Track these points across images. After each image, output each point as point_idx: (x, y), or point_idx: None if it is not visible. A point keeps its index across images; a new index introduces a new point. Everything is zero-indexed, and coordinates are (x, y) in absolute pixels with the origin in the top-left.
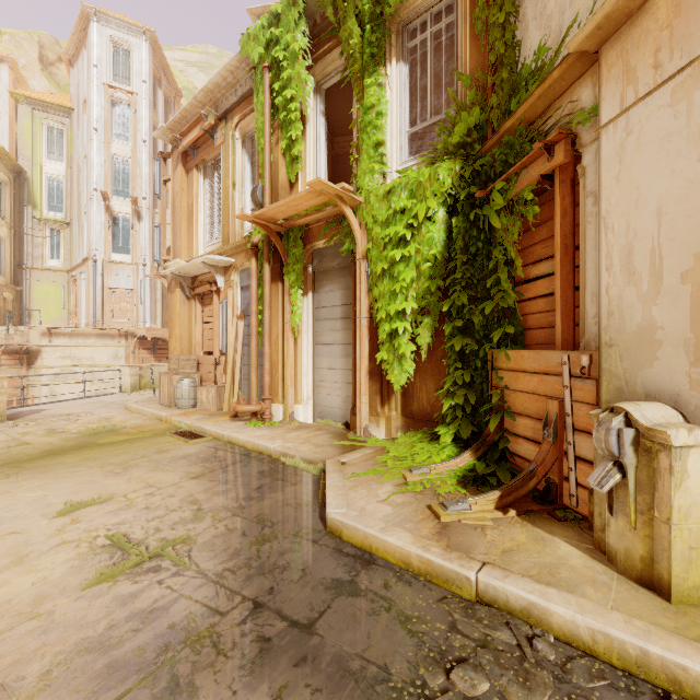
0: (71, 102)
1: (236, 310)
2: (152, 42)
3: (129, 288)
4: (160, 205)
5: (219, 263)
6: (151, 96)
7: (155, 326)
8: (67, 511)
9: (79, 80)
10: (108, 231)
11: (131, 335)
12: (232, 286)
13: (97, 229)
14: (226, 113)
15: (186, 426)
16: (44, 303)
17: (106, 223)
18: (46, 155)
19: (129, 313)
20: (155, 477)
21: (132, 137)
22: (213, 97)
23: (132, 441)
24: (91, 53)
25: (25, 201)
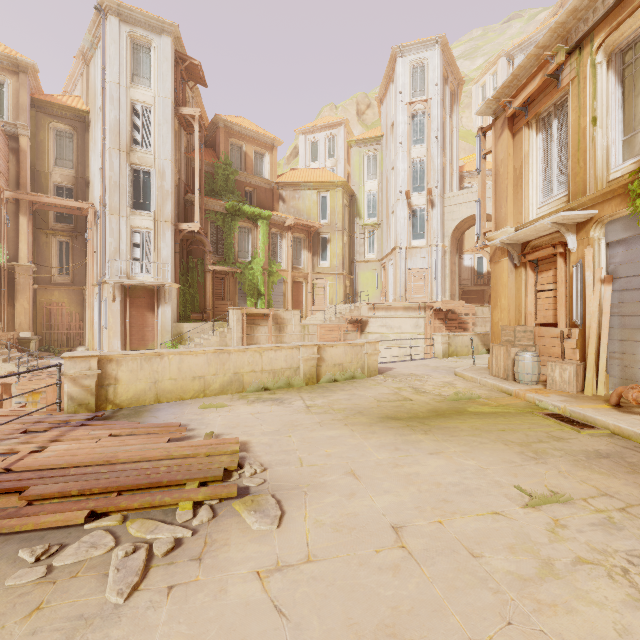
0: (381, 131)
1: (598, 272)
2: (442, 46)
3: (424, 267)
4: (479, 179)
5: (573, 219)
6: (441, 95)
7: (444, 299)
8: (534, 502)
9: (387, 111)
10: (409, 223)
11: (428, 307)
12: (590, 243)
13: (401, 223)
14: (581, 39)
15: (555, 408)
16: (365, 286)
17: (407, 217)
18: (366, 178)
19: (424, 289)
20: (596, 480)
21: (426, 138)
22: (562, 31)
23: (503, 415)
24: (397, 84)
25: (355, 215)
